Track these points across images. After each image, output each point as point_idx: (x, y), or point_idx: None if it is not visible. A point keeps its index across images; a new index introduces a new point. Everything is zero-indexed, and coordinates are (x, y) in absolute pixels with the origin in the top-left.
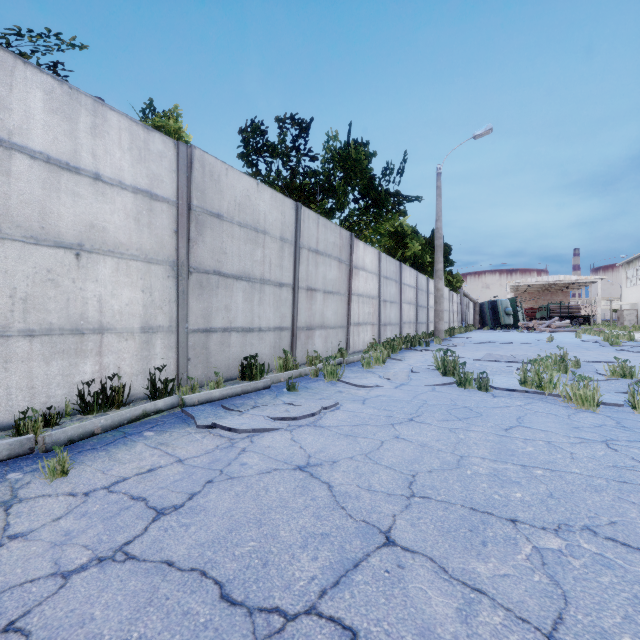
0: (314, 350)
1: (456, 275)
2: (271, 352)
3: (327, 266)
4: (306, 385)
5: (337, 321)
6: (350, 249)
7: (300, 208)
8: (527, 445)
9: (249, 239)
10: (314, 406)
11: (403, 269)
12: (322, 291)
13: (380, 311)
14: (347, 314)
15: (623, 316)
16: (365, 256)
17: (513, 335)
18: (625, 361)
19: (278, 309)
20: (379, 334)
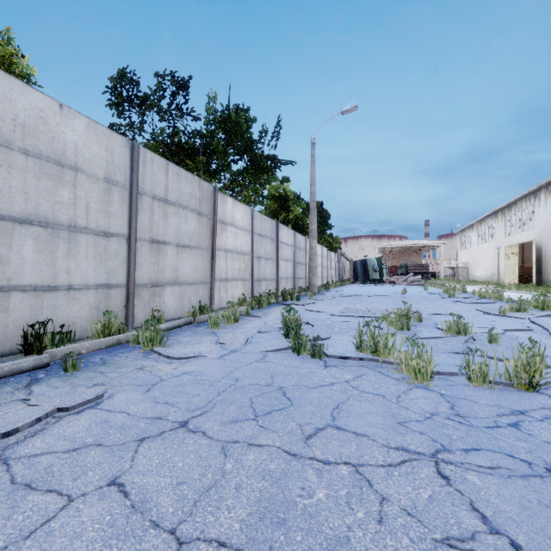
0: (157, 309)
1: (336, 238)
2: (91, 314)
3: (182, 218)
4: (108, 358)
5: (197, 277)
6: (214, 203)
7: (137, 148)
8: (320, 482)
9: (45, 173)
10: (43, 409)
11: (280, 228)
12: (175, 244)
13: (253, 267)
14: (211, 269)
15: (458, 272)
16: (235, 212)
17: (377, 288)
18: (460, 317)
19: (103, 263)
20: (252, 289)
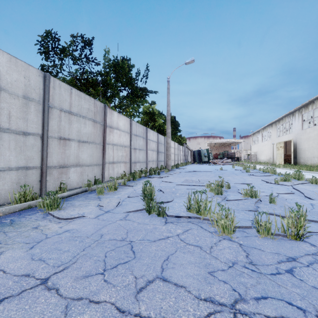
0: (63, 183)
1: (183, 137)
2: (13, 187)
3: (81, 124)
4: (16, 220)
5: (93, 161)
6: (104, 115)
7: (48, 77)
8: None
9: None
10: None
11: (148, 131)
12: (77, 140)
13: (131, 154)
14: (102, 156)
15: (251, 157)
16: (119, 121)
17: (206, 167)
18: (252, 187)
19: (22, 152)
20: (130, 168)
